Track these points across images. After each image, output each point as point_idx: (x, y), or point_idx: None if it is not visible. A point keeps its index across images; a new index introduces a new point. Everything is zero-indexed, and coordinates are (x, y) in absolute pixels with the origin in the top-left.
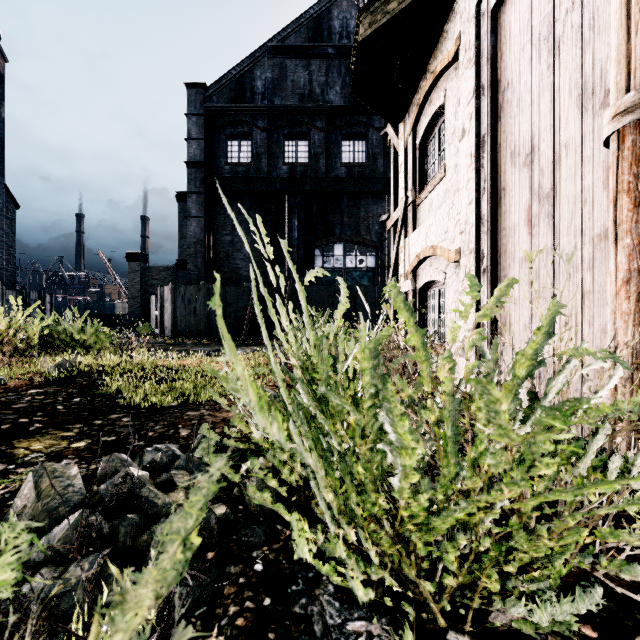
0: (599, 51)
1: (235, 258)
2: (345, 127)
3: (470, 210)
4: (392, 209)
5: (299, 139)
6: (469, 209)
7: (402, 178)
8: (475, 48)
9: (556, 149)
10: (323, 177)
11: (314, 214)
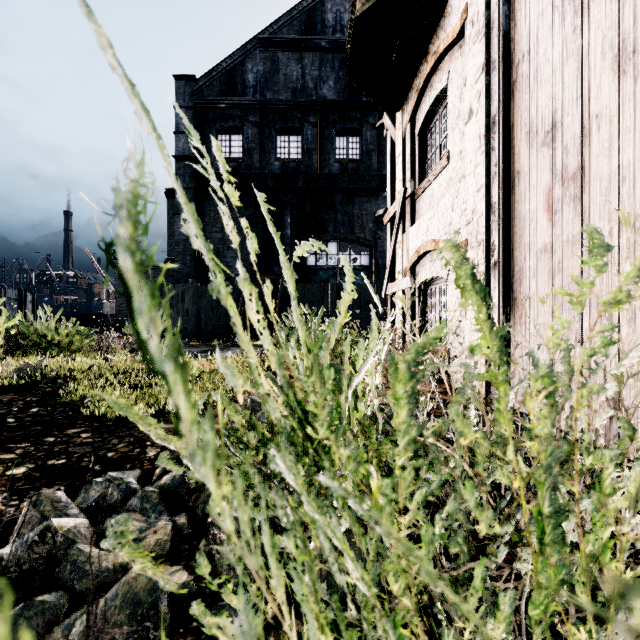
0: None
1: (226, 256)
2: (339, 123)
3: (479, 198)
4: (389, 203)
5: (292, 134)
6: (477, 197)
7: (400, 170)
8: (485, 19)
9: (585, 122)
10: (316, 173)
11: (307, 211)
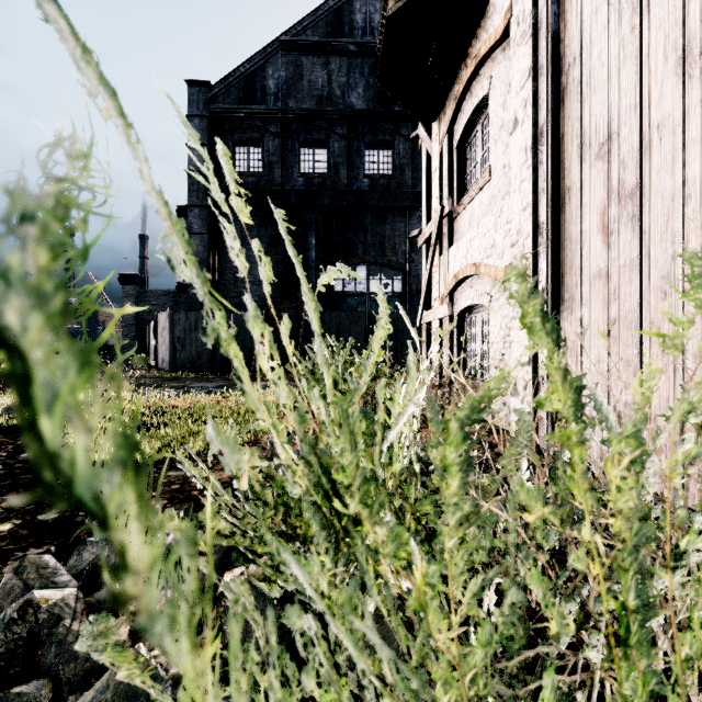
0: None
1: (244, 281)
2: (368, 134)
3: (525, 217)
4: (424, 223)
5: (317, 147)
6: (523, 216)
7: (436, 186)
8: (531, 18)
9: (644, 133)
10: (344, 190)
11: (334, 232)
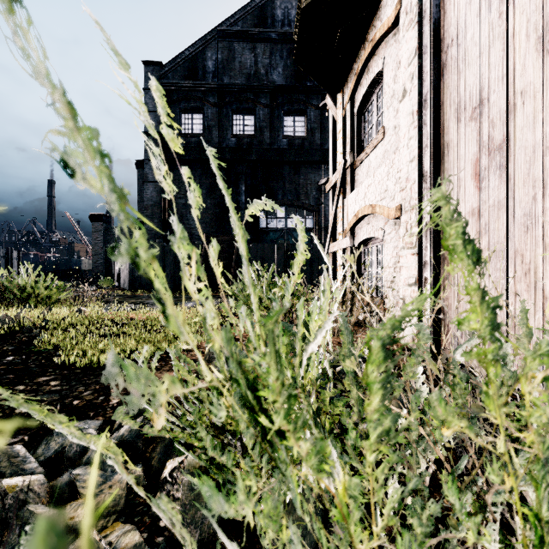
0: None
1: (188, 219)
2: (286, 104)
3: (412, 167)
4: (330, 173)
5: (246, 114)
6: (411, 166)
7: (340, 144)
8: (417, 8)
9: (510, 98)
10: (267, 148)
11: (259, 181)
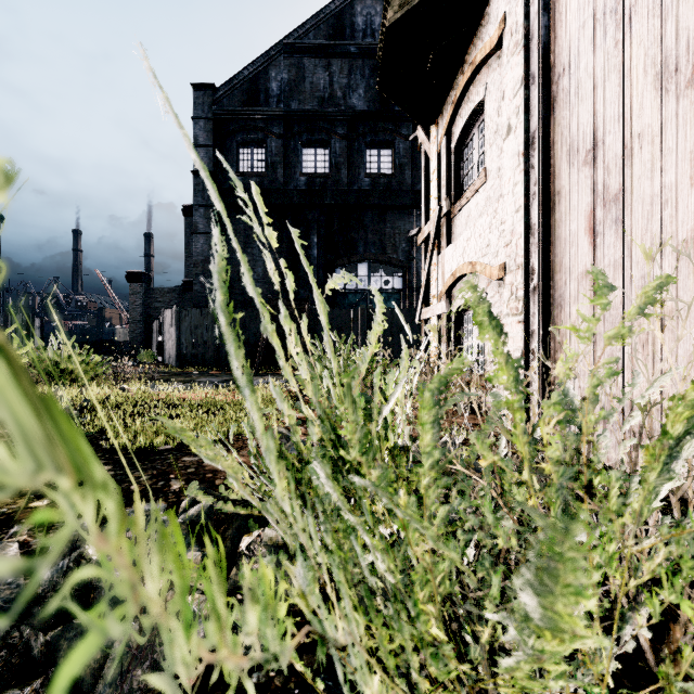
0: (685, 18)
1: None
2: (369, 134)
3: (517, 219)
4: (423, 222)
5: (318, 147)
6: (516, 218)
7: (435, 187)
8: (524, 30)
9: (626, 141)
10: (345, 189)
11: (335, 230)
